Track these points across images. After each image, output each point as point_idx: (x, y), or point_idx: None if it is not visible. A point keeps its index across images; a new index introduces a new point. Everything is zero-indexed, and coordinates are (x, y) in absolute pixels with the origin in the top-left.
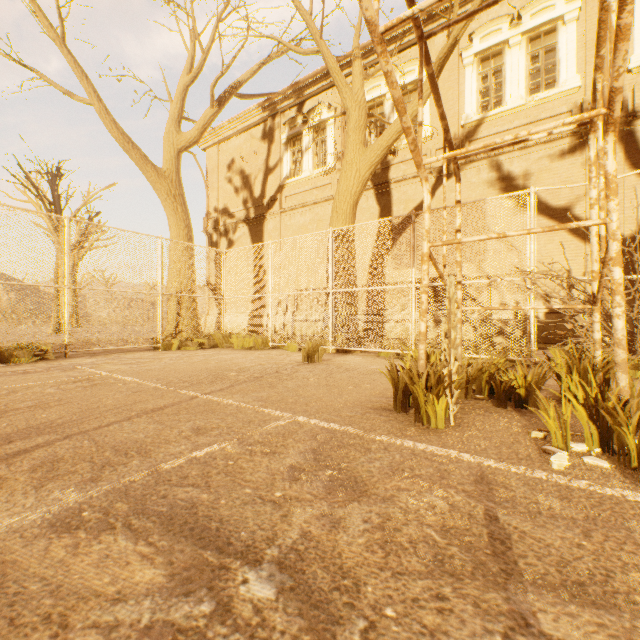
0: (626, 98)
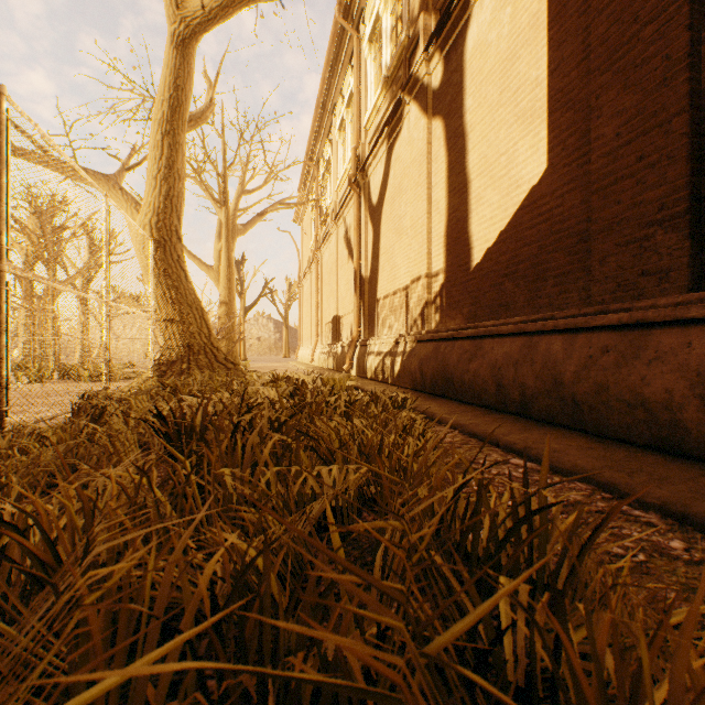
0: (361, 156)
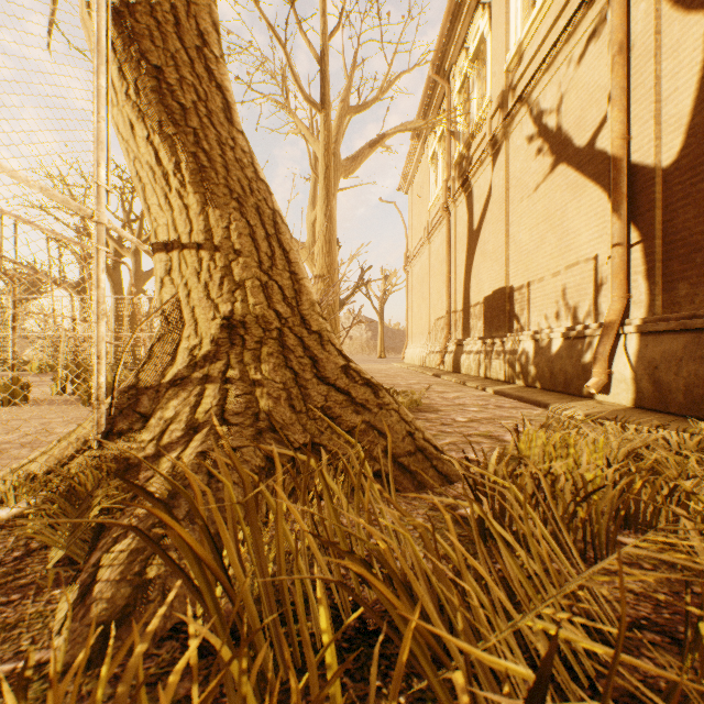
0: None
